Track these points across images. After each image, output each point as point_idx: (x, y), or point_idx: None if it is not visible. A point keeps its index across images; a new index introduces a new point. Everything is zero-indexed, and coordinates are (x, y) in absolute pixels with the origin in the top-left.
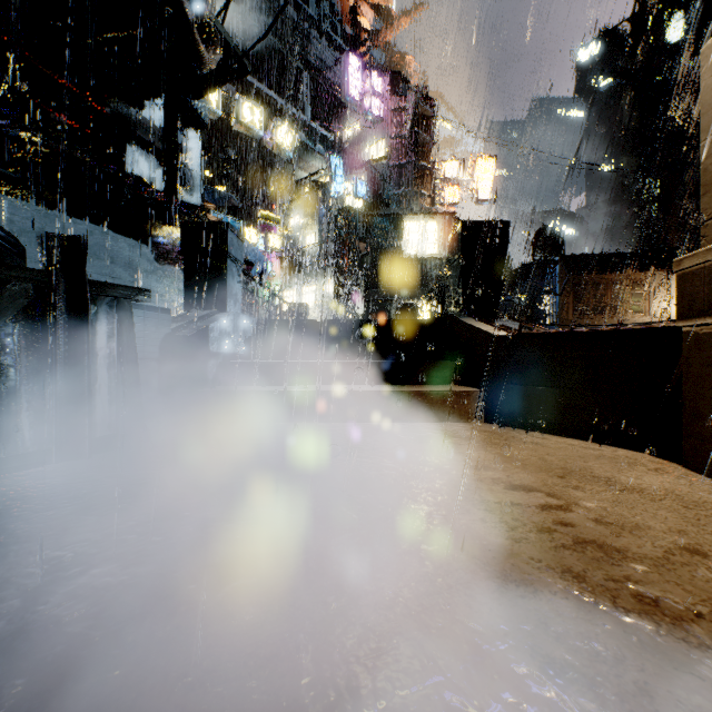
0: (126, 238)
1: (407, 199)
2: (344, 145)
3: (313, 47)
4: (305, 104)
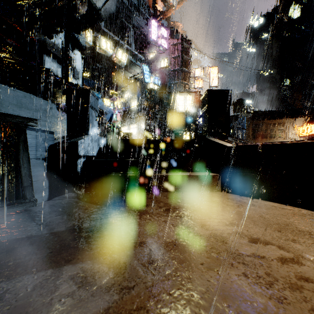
0: (43, 100)
1: (178, 85)
2: (149, 61)
3: (135, 18)
4: (131, 43)
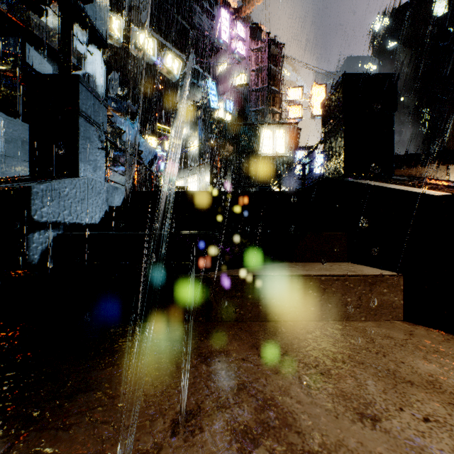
0: (20, 122)
1: (262, 114)
2: (217, 77)
3: (196, 17)
4: (190, 52)
